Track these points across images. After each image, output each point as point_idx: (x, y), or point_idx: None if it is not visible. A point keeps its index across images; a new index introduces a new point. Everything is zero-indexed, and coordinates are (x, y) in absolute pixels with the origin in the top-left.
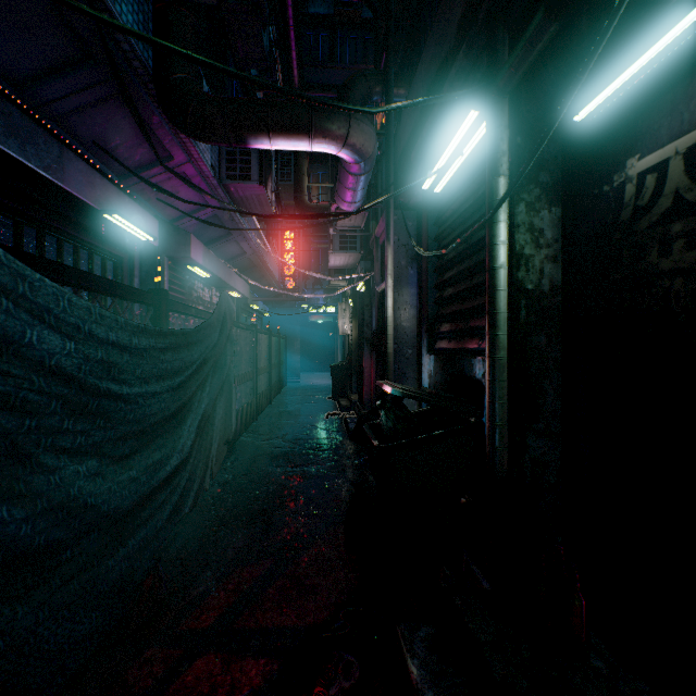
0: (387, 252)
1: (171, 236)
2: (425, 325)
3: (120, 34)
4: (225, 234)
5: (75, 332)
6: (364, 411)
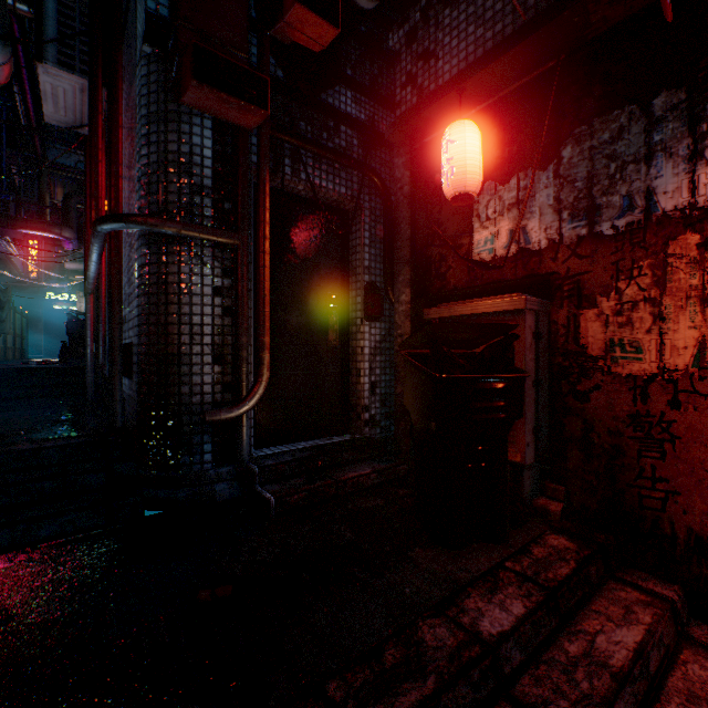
0: None
1: None
2: None
3: None
4: None
5: None
6: None
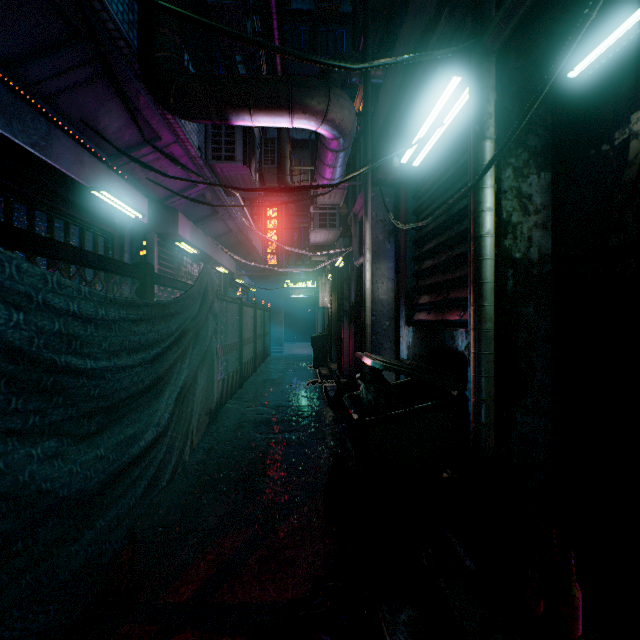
0: (365, 228)
1: (160, 214)
2: (404, 297)
3: (104, 12)
4: (212, 213)
5: (25, 301)
6: (343, 380)
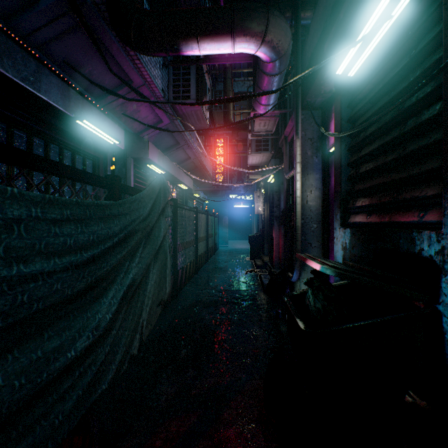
0: (296, 145)
1: (135, 143)
2: (338, 201)
3: None
4: (175, 144)
5: None
6: (274, 270)
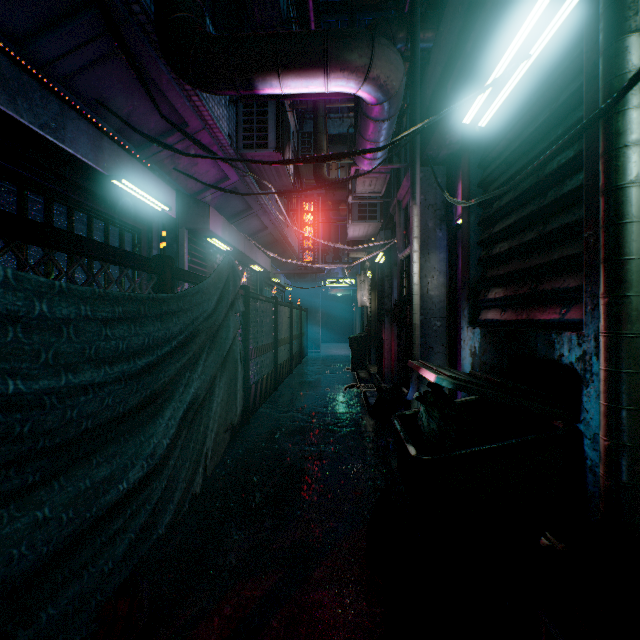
0: (412, 213)
1: (190, 208)
2: (466, 291)
3: None
4: (246, 208)
5: None
6: (384, 385)
